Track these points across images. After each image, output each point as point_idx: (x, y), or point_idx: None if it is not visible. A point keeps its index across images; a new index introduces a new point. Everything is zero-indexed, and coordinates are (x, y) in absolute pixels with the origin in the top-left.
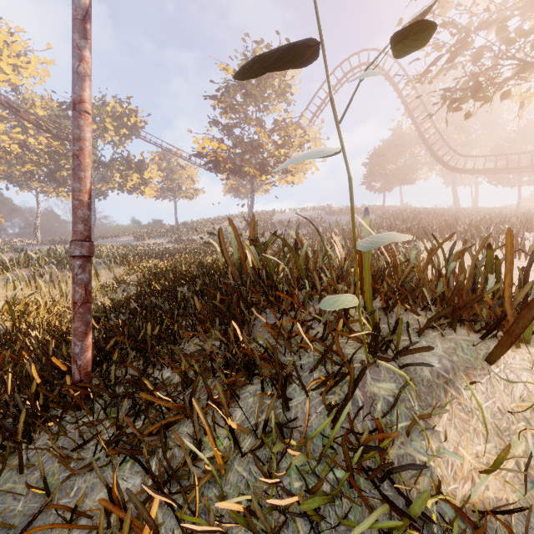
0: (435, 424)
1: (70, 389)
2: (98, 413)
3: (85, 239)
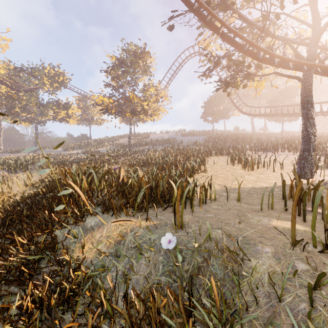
0: (82, 240)
1: None
2: None
3: None
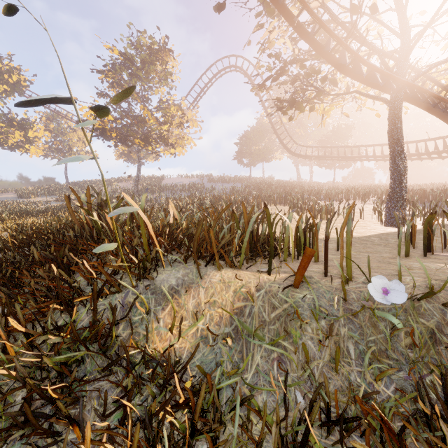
0: (160, 314)
1: None
2: None
3: None
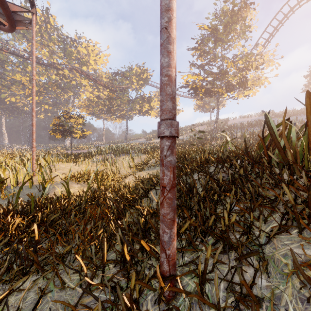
0: None
1: (160, 280)
2: None
3: (173, 117)
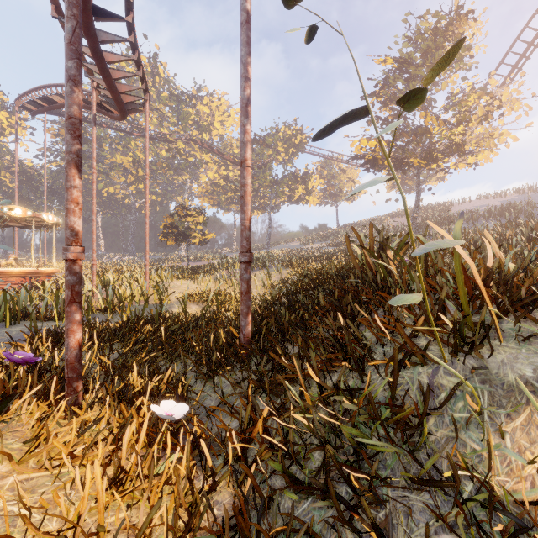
0: (503, 424)
1: (239, 348)
2: (253, 367)
3: (247, 250)
